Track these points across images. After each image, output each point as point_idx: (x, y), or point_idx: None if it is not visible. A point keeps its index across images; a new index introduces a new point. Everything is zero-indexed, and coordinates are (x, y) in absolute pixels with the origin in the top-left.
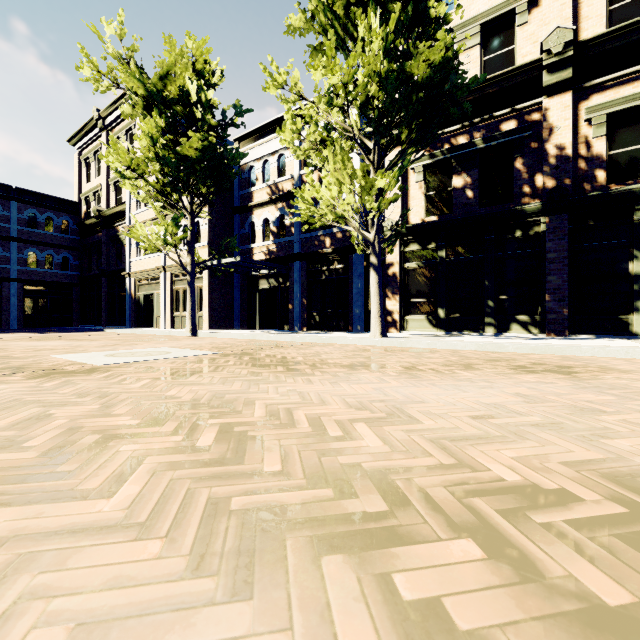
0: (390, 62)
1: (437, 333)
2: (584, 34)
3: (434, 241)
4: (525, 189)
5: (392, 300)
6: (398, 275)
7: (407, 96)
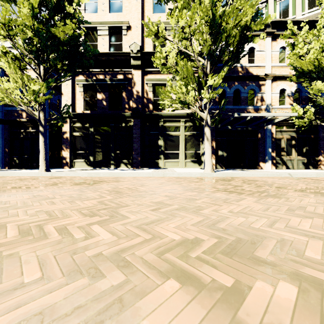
0: (39, 23)
1: (89, 168)
2: (146, 49)
3: (88, 123)
4: (126, 106)
5: (66, 151)
6: (69, 138)
7: (56, 45)
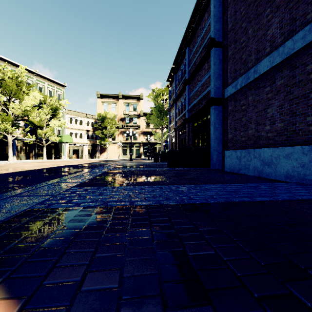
0: None
1: None
2: None
3: None
4: None
5: None
6: None
7: None
